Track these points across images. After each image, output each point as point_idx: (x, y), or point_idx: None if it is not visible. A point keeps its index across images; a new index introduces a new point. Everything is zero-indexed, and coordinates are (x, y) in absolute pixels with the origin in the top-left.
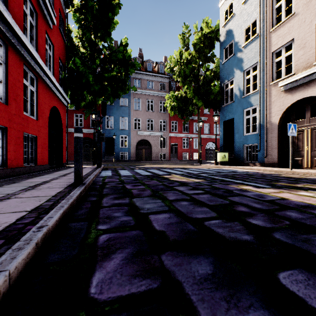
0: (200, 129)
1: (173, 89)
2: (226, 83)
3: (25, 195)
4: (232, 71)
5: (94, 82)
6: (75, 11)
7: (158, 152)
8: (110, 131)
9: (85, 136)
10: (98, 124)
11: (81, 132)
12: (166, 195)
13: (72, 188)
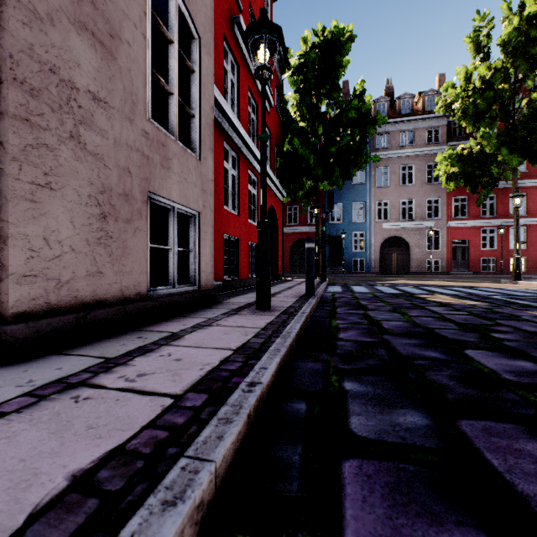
0: (516, 211)
1: (456, 134)
2: None
3: (273, 299)
4: None
5: (316, 164)
6: (292, 75)
7: (424, 258)
8: (337, 227)
9: (301, 236)
10: (323, 223)
11: (313, 242)
12: (408, 312)
13: (306, 298)
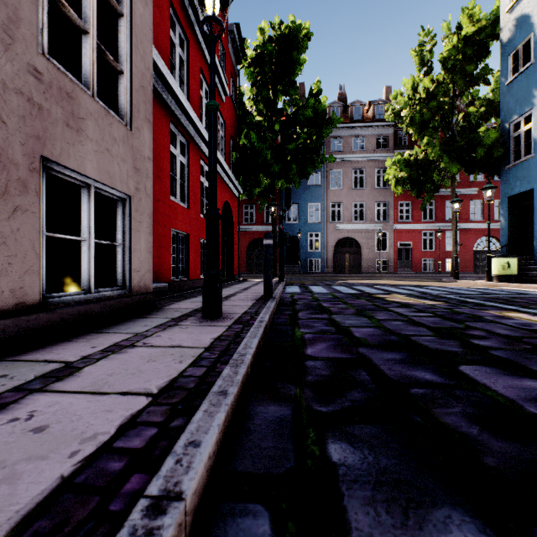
0: (455, 215)
1: (401, 143)
2: (515, 122)
3: (226, 304)
4: (528, 97)
5: (273, 160)
6: (248, 66)
7: (373, 258)
8: (293, 227)
9: (258, 236)
10: (281, 221)
11: (271, 238)
12: (375, 315)
13: (264, 301)
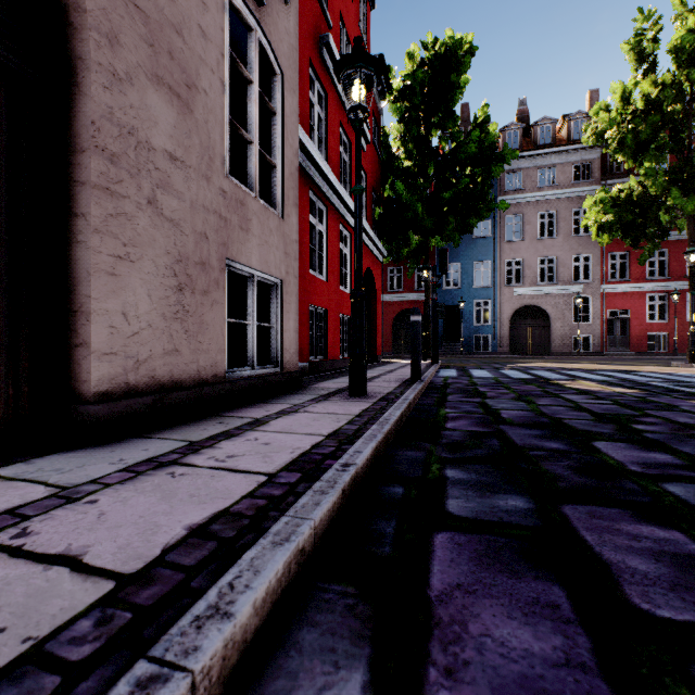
0: (692, 272)
1: (613, 170)
2: None
3: (370, 385)
4: None
5: (425, 213)
6: (394, 101)
7: (569, 333)
8: (453, 293)
9: (406, 306)
10: (434, 290)
11: (419, 314)
12: (537, 400)
13: (411, 383)
